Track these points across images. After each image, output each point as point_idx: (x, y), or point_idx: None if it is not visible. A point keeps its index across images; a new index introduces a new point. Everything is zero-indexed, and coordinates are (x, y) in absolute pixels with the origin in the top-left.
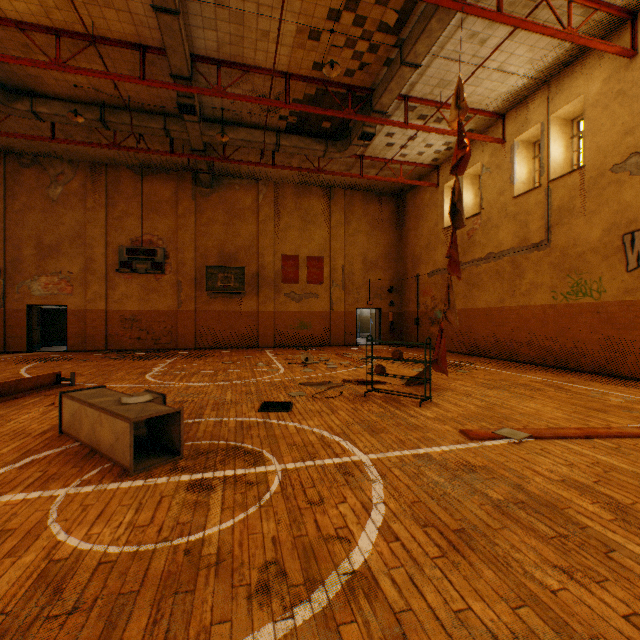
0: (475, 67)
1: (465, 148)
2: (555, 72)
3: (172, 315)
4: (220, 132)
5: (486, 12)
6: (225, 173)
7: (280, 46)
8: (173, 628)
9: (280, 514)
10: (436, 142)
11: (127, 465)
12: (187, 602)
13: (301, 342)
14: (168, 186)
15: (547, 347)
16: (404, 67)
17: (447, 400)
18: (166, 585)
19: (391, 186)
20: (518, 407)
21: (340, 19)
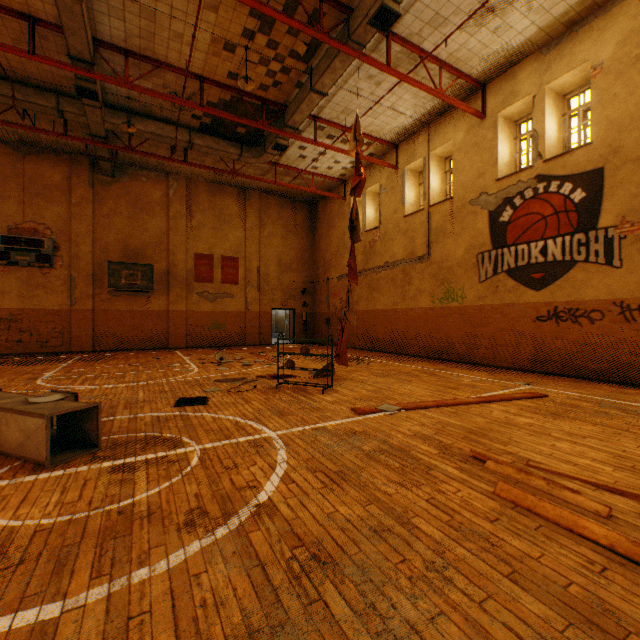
0: (373, 103)
1: (361, 175)
2: (433, 118)
3: (64, 314)
4: (126, 122)
5: (378, 64)
6: (130, 163)
7: (194, 50)
8: (118, 556)
9: (201, 479)
10: (343, 160)
11: (42, 460)
12: (127, 541)
13: (215, 342)
14: (58, 169)
15: (428, 342)
16: (313, 93)
17: (346, 387)
18: (105, 534)
19: (304, 194)
20: (399, 389)
21: (255, 39)
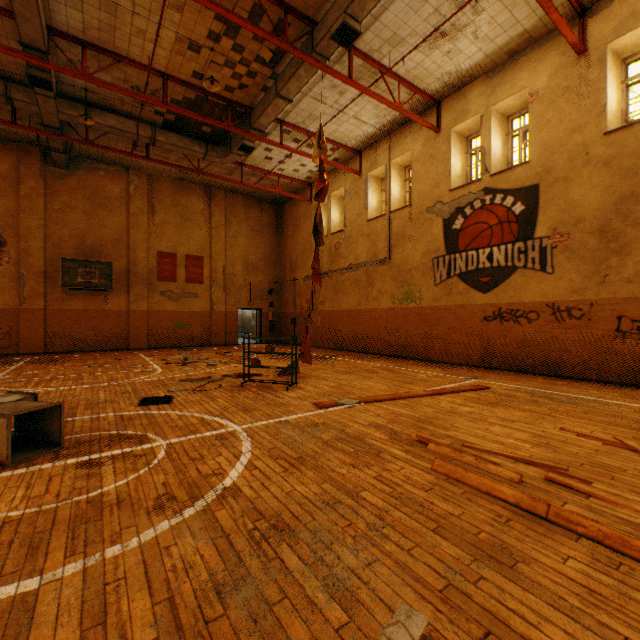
0: (337, 111)
1: (325, 181)
2: (394, 128)
3: (11, 314)
4: (84, 114)
5: (341, 76)
6: (87, 155)
7: (158, 47)
8: (91, 537)
9: (168, 469)
10: (309, 163)
11: (3, 459)
12: (98, 525)
13: (179, 343)
14: (5, 159)
15: (389, 341)
16: (279, 98)
17: (310, 384)
18: (76, 521)
19: (271, 195)
20: (359, 385)
21: (220, 41)
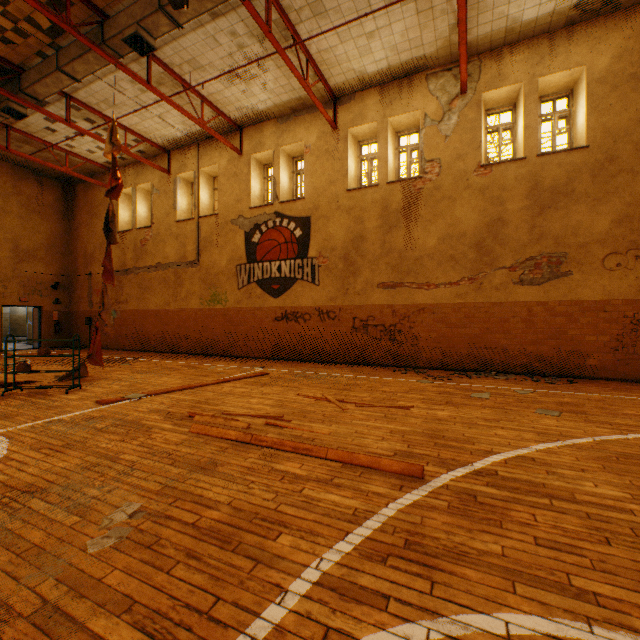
0: (140, 105)
1: (119, 180)
2: (203, 139)
3: None
4: None
5: (138, 78)
6: None
7: None
8: None
9: None
10: None
11: None
12: None
13: None
14: None
15: (199, 340)
16: (62, 73)
17: (98, 386)
18: None
19: (57, 170)
20: (155, 382)
21: None
